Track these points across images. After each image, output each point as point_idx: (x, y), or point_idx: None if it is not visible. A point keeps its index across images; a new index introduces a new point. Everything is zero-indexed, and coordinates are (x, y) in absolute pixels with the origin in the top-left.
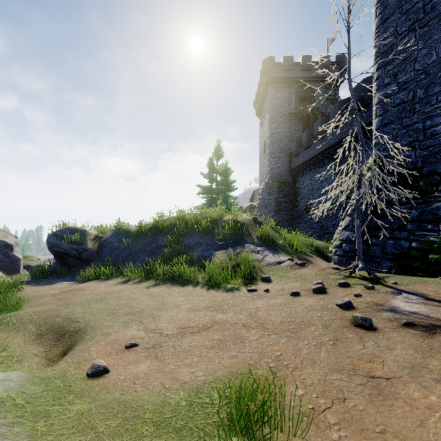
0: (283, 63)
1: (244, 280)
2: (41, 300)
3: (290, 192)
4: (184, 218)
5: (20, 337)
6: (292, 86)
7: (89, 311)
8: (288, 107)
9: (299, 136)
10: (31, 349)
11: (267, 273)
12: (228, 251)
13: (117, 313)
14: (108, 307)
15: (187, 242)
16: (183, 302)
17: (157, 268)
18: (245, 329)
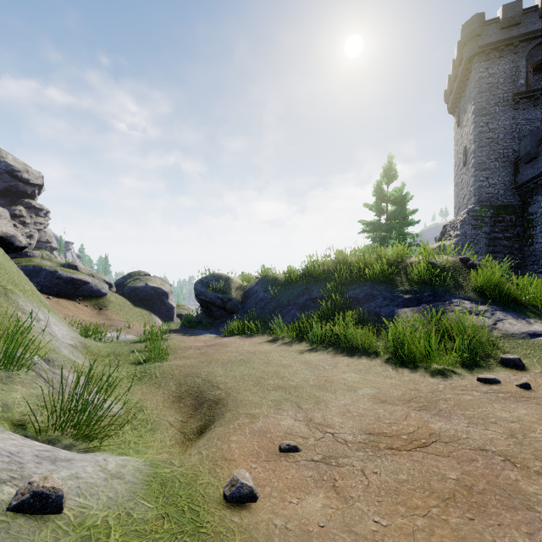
0: (502, 17)
1: (463, 360)
2: (186, 353)
3: (516, 222)
4: (346, 262)
5: (159, 395)
6: (520, 49)
7: (231, 374)
8: (511, 85)
9: (534, 128)
10: (167, 415)
11: (510, 352)
12: (422, 310)
13: (265, 384)
14: (253, 373)
15: (353, 293)
16: (359, 382)
17: (312, 327)
18: (518, 471)
